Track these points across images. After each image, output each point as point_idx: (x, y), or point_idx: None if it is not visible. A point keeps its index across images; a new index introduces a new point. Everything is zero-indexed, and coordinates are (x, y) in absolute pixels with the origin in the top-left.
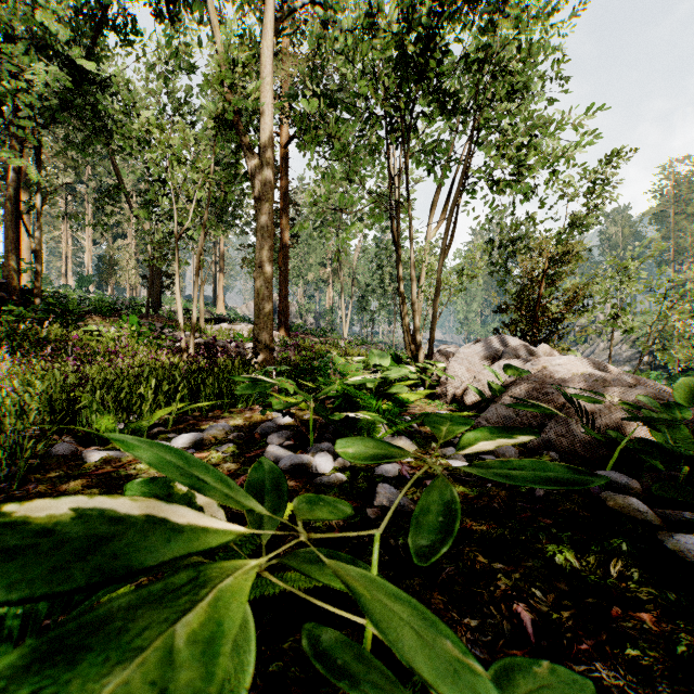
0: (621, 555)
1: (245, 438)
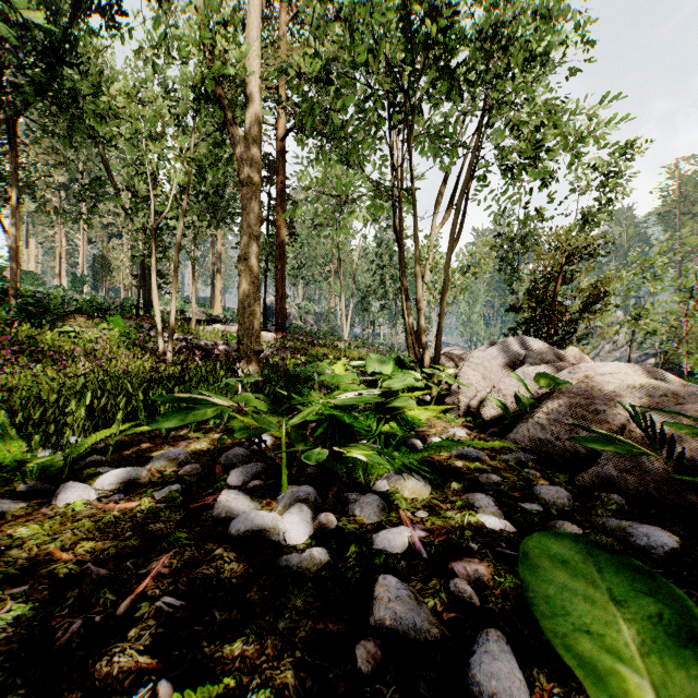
0: None
1: (201, 473)
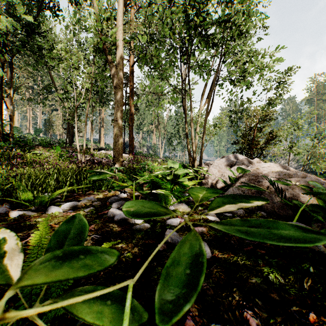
0: (310, 275)
1: (101, 205)
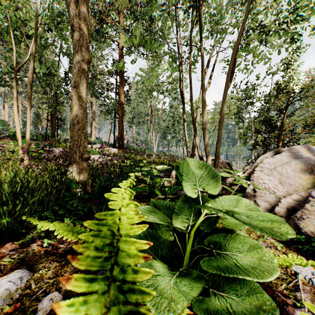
0: None
1: None
